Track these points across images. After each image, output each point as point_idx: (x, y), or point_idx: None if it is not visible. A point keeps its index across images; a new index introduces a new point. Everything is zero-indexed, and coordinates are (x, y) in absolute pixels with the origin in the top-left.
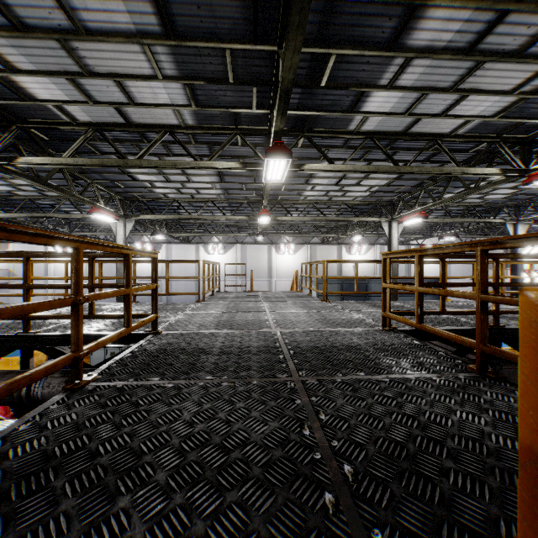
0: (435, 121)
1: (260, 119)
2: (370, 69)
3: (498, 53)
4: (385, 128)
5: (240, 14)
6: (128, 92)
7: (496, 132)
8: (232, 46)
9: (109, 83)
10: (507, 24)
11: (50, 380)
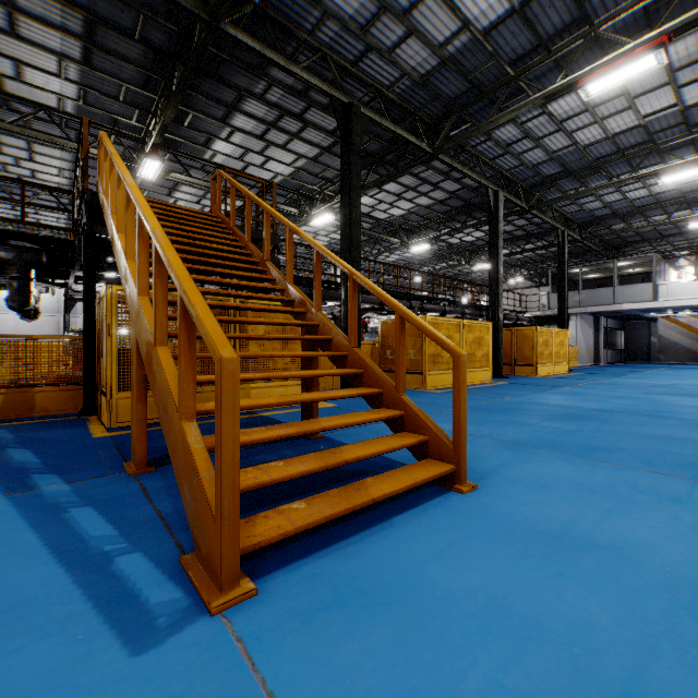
0: (259, 170)
1: (136, 129)
2: (214, 127)
3: (275, 144)
4: (229, 165)
5: (138, 76)
6: (22, 72)
7: (295, 188)
8: (129, 86)
9: (8, 61)
10: (273, 133)
11: (7, 248)
